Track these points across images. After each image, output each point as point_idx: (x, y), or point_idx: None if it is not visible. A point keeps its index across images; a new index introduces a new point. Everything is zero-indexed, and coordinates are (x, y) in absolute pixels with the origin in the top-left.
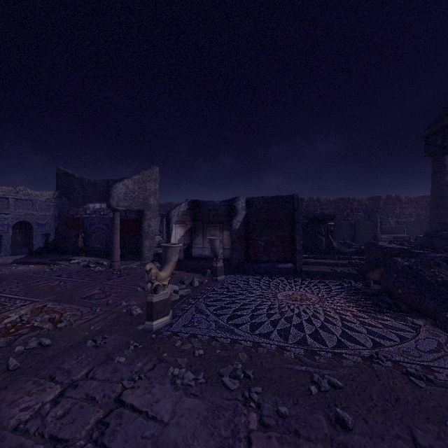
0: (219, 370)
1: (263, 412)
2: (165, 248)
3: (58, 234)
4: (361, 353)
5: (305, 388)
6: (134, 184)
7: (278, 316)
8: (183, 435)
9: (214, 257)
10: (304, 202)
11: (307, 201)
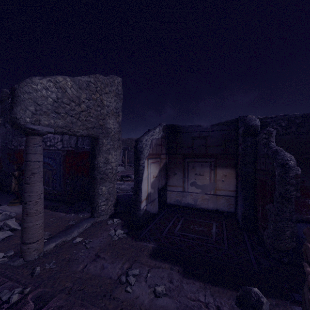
0: None
1: None
2: None
3: (1, 170)
4: None
5: None
6: (77, 89)
7: None
8: None
9: None
10: None
11: None
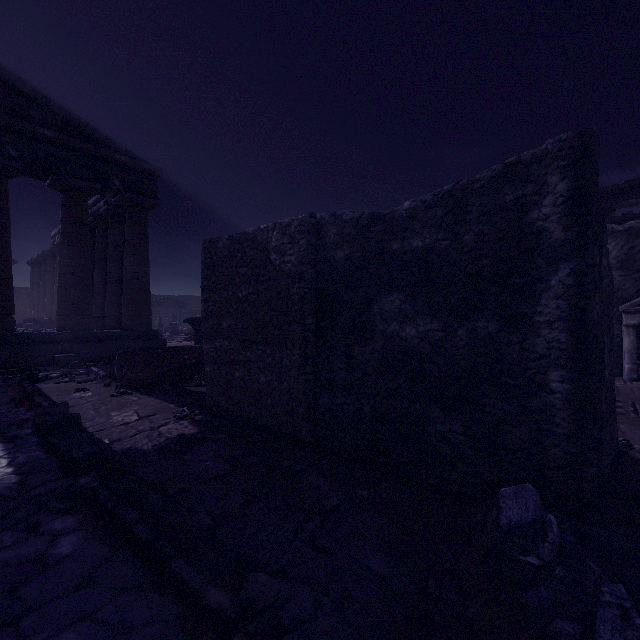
0: None
1: None
2: None
3: None
4: None
5: None
6: None
7: None
8: None
9: None
10: None
11: None
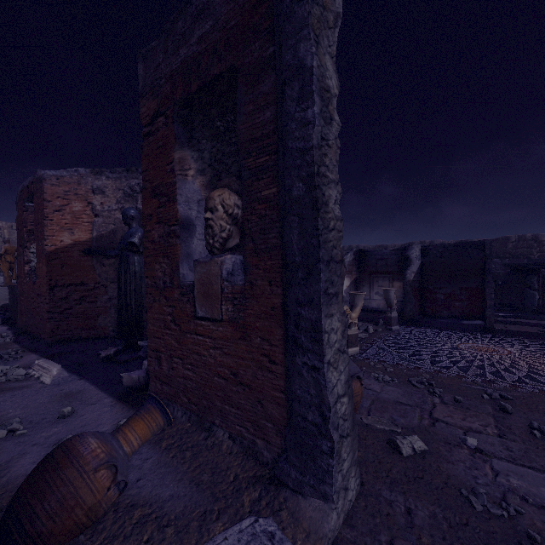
0: (408, 379)
1: (443, 399)
2: (353, 295)
3: None
4: (540, 388)
5: (478, 396)
6: None
7: (459, 359)
8: (391, 397)
9: (388, 308)
10: (509, 243)
11: (515, 242)
